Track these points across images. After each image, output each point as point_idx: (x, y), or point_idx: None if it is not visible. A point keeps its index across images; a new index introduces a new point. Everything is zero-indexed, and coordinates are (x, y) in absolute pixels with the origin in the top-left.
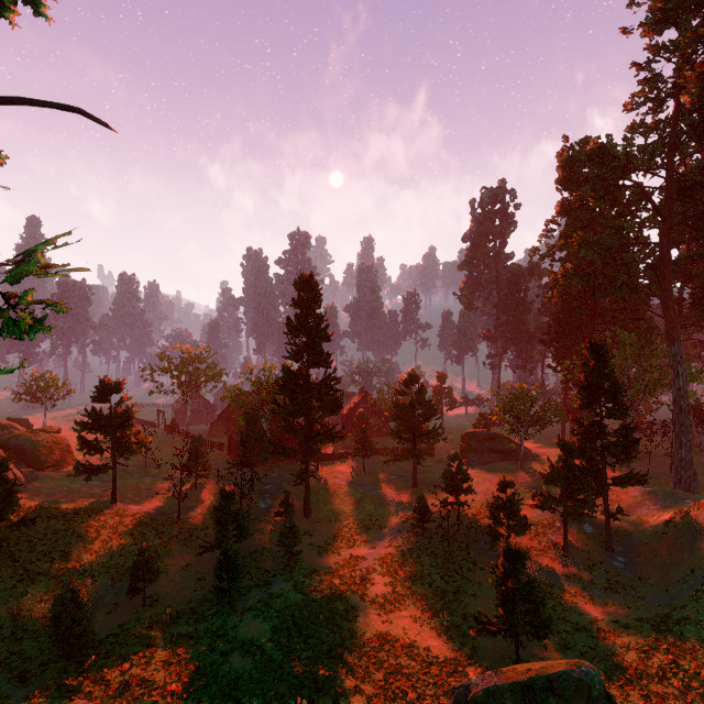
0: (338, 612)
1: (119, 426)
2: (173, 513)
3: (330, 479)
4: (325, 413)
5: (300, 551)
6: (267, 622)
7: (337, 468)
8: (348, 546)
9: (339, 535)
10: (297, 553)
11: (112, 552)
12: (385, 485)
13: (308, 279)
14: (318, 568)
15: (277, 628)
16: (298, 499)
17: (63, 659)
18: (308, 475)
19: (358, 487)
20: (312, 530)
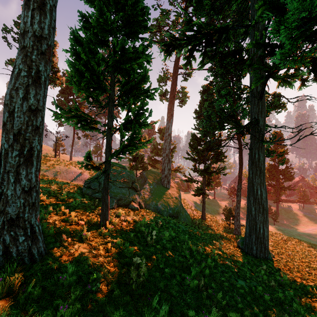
0: (297, 234)
1: (217, 178)
2: (229, 205)
3: (286, 207)
4: (285, 180)
5: (278, 221)
6: (274, 228)
7: (288, 205)
8: (297, 227)
9: (293, 223)
10: (277, 222)
11: (221, 208)
12: (316, 214)
13: (278, 133)
14: (286, 228)
15: (277, 230)
16: (272, 211)
17: (224, 221)
18: (279, 200)
19: (300, 212)
20: (281, 220)
